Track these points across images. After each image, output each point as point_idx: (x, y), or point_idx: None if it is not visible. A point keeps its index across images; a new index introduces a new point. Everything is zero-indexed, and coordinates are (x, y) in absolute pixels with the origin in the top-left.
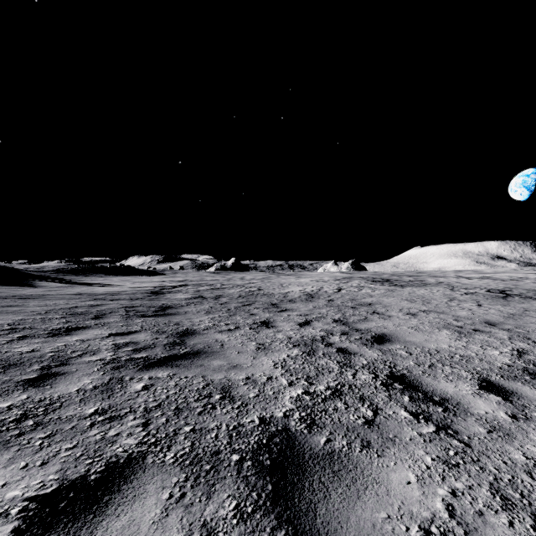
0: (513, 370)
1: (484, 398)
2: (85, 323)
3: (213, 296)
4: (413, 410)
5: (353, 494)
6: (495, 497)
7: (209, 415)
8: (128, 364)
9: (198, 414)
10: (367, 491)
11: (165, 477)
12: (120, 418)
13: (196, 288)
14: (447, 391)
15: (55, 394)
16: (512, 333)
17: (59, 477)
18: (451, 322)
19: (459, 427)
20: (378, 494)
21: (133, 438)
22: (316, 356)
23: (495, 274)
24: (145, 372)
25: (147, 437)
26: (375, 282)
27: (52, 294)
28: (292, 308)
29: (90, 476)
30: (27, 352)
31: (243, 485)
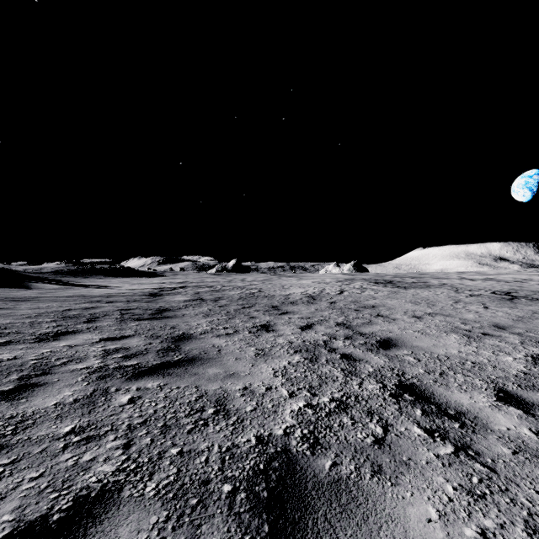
0: (530, 378)
1: (503, 411)
2: (76, 327)
3: (213, 298)
4: (427, 426)
5: (364, 536)
6: (533, 538)
7: (200, 434)
8: (116, 373)
9: (187, 433)
10: (381, 532)
11: (142, 516)
12: (98, 438)
13: (196, 290)
14: (462, 403)
15: (30, 408)
16: (524, 337)
17: (15, 518)
18: (459, 326)
19: (480, 447)
20: (395, 536)
21: (110, 464)
22: (318, 363)
23: (498, 275)
24: (133, 382)
25: (127, 462)
26: (378, 284)
27: (46, 296)
28: (294, 311)
29: (52, 516)
30: (7, 359)
31: (234, 525)
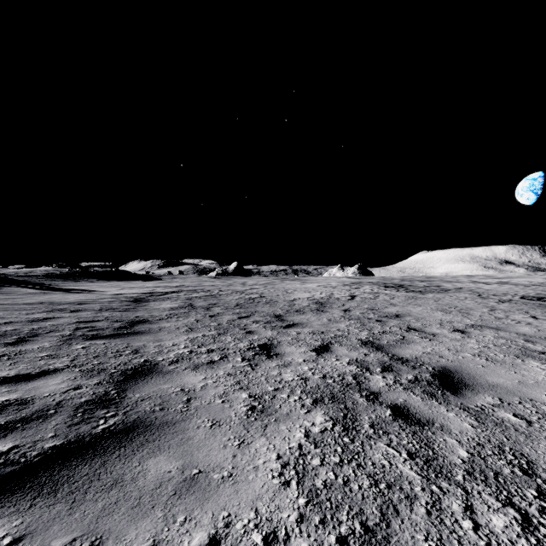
0: None
1: None
2: None
3: (206, 304)
4: None
5: None
6: None
7: None
8: None
9: None
10: None
11: None
12: None
13: (189, 295)
14: None
15: None
16: None
17: None
18: (526, 345)
19: None
20: None
21: None
22: (360, 433)
23: (511, 279)
24: None
25: None
26: (389, 288)
27: (2, 303)
28: (302, 322)
29: None
30: None
31: None
